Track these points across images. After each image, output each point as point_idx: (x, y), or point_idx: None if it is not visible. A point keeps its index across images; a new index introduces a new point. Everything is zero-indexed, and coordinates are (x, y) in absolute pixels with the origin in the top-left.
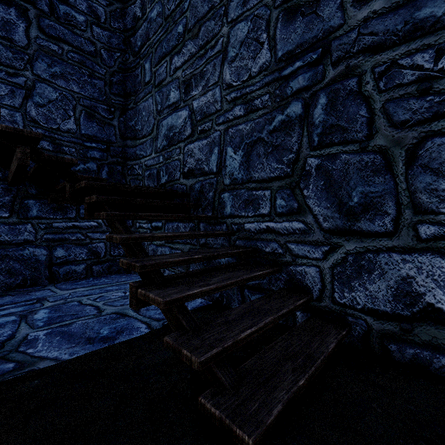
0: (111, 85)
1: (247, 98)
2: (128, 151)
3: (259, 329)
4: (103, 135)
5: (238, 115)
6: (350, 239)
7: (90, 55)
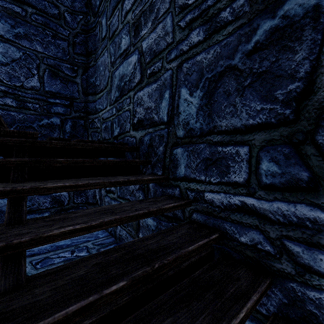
0: (74, 46)
1: (208, 14)
2: (89, 106)
3: None
4: (67, 91)
5: (196, 42)
6: None
7: (54, 17)
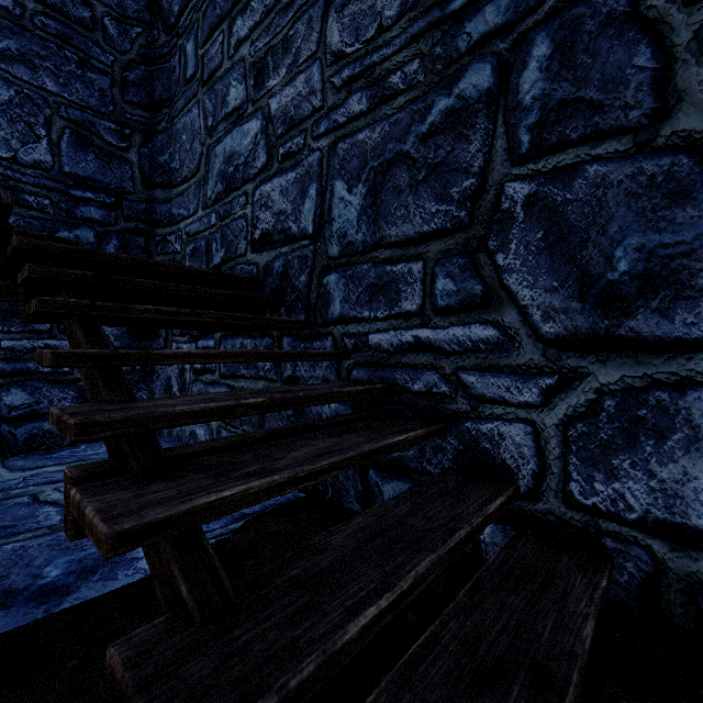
0: (125, 87)
1: (374, 74)
2: (157, 209)
3: (401, 598)
4: (109, 178)
5: (357, 113)
6: (610, 359)
7: (82, 25)
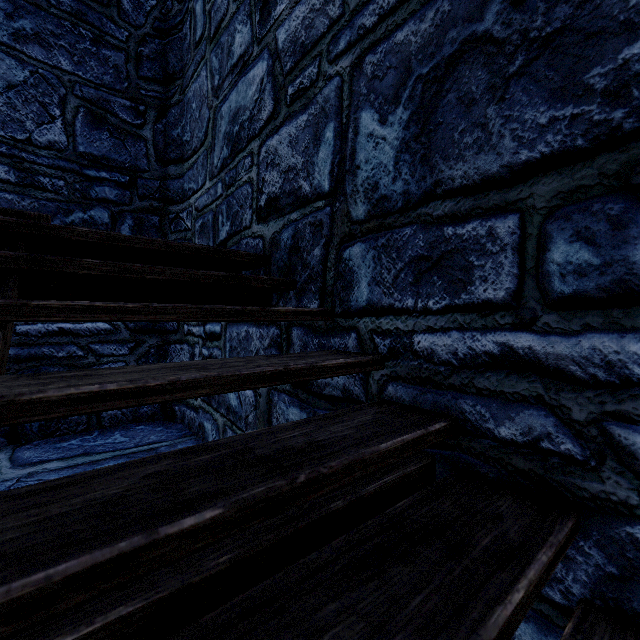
0: (139, 62)
1: None
2: (170, 186)
3: None
4: (124, 156)
5: (394, 2)
6: None
7: (97, 1)
